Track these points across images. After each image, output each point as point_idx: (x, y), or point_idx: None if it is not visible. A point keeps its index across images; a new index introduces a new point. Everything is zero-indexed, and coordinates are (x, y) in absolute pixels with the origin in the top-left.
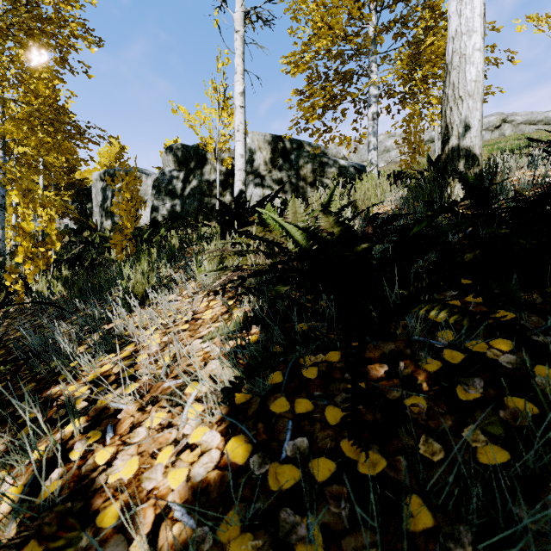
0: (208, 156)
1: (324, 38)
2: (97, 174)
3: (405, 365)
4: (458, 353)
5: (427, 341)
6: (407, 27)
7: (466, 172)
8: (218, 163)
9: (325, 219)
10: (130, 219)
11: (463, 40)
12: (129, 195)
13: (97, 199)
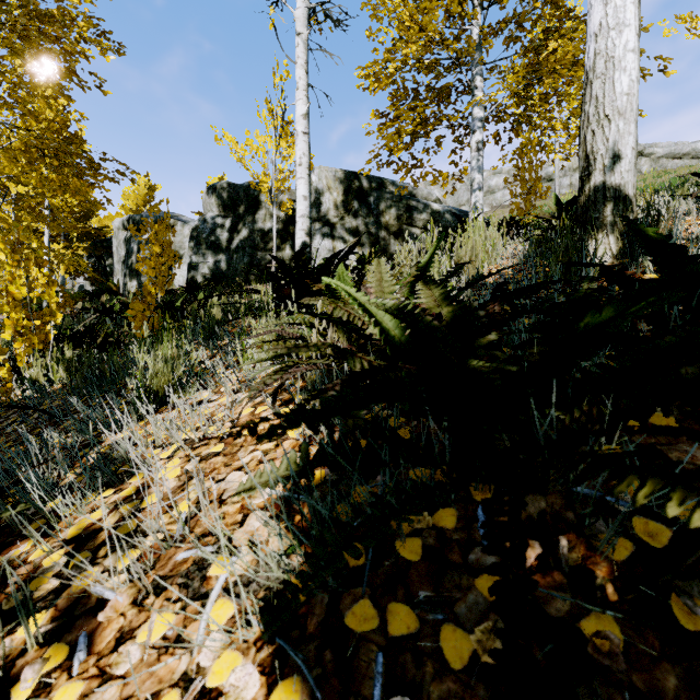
0: (262, 198)
1: (413, 42)
2: (119, 221)
3: (570, 543)
4: (659, 526)
5: (600, 497)
6: (523, 28)
7: (614, 220)
8: (274, 207)
9: (428, 293)
10: (160, 279)
11: (611, 37)
12: (159, 248)
13: (119, 253)
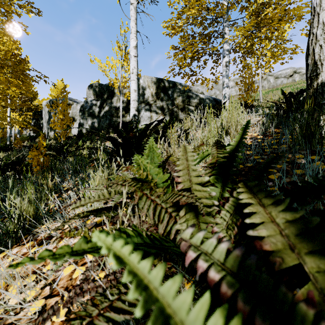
0: (115, 91)
1: (192, 8)
2: (45, 102)
3: None
4: None
5: None
6: (250, 2)
7: None
8: (121, 95)
9: (263, 214)
10: (63, 132)
11: None
12: (62, 116)
13: (46, 118)
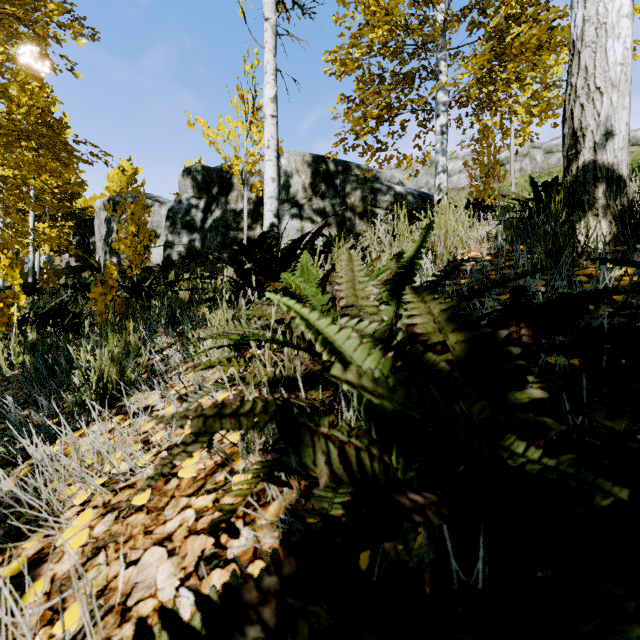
0: (235, 180)
1: (379, 27)
2: (101, 202)
3: None
4: None
5: None
6: (486, 14)
7: (607, 203)
8: (245, 188)
9: (422, 308)
10: (136, 258)
11: (602, 1)
12: (135, 228)
13: (101, 232)
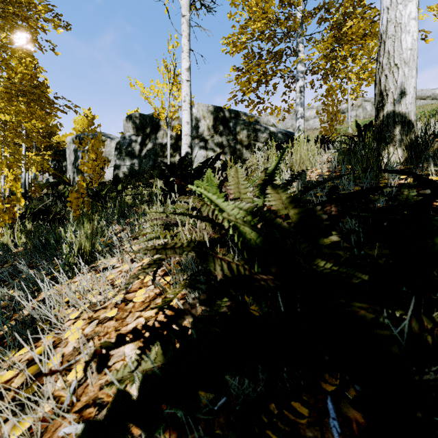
0: (161, 123)
1: (258, 21)
2: (70, 138)
3: None
4: None
5: None
6: (330, 13)
7: (401, 138)
8: (169, 129)
9: (276, 196)
10: (95, 175)
11: (399, 9)
12: (94, 155)
13: (70, 158)
